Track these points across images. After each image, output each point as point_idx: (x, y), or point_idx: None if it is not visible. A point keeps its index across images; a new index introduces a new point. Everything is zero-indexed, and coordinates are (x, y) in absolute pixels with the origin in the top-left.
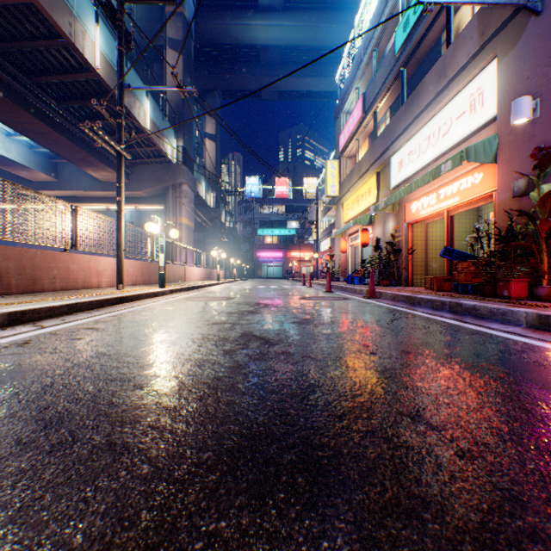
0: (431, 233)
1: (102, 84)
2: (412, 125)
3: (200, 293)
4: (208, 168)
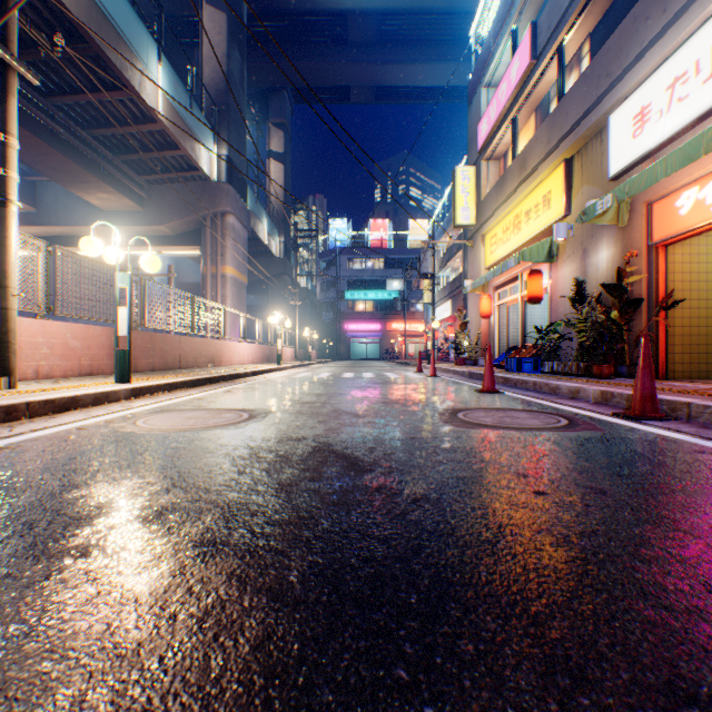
0: (705, 266)
1: (60, 13)
2: (692, 7)
3: (213, 392)
4: (274, 201)
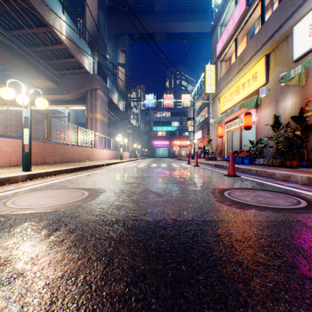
0: None
1: None
2: None
3: (80, 176)
4: (120, 85)
